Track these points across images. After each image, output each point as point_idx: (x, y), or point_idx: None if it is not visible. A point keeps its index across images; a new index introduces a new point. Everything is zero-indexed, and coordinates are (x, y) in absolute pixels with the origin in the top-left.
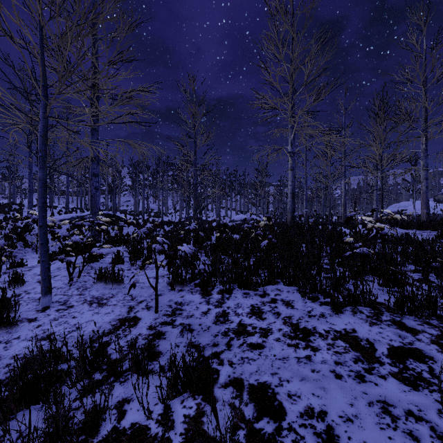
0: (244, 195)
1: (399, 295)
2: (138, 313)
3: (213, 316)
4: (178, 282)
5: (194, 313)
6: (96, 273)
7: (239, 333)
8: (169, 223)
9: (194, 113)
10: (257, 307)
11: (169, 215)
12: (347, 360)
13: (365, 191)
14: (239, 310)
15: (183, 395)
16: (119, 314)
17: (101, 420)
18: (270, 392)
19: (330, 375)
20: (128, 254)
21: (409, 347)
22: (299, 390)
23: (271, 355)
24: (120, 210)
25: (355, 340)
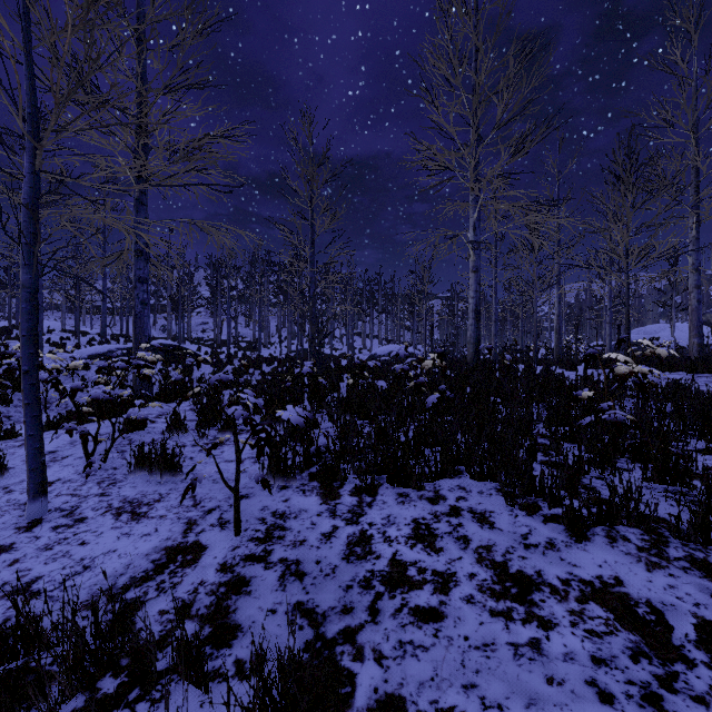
0: (393, 314)
1: (700, 507)
2: (203, 536)
3: (343, 543)
4: (280, 472)
5: (306, 537)
6: (133, 453)
7: (392, 582)
8: (270, 361)
9: (310, 177)
10: (424, 525)
11: (272, 347)
12: (617, 655)
13: (590, 307)
14: (392, 530)
15: None
16: (167, 537)
17: None
18: None
19: (588, 693)
20: (196, 416)
21: None
22: None
23: (459, 637)
24: (192, 337)
25: (624, 603)
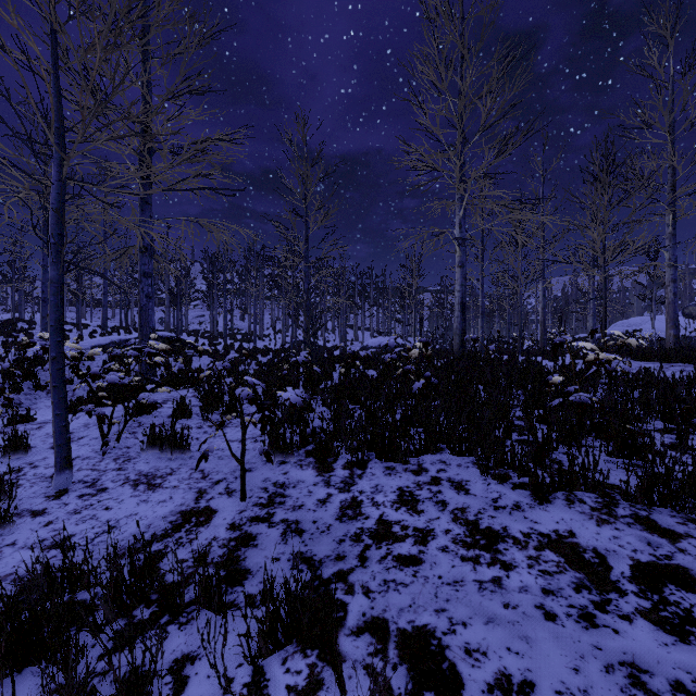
0: (384, 307)
1: (645, 473)
2: (213, 502)
3: (336, 507)
4: (279, 449)
5: (304, 502)
6: (146, 433)
7: (379, 537)
8: (265, 352)
9: (304, 176)
10: (408, 492)
11: (266, 338)
12: (564, 587)
13: (575, 300)
14: (379, 497)
15: (285, 649)
16: (181, 503)
17: (144, 695)
18: (434, 644)
19: (536, 614)
20: (199, 401)
21: (666, 564)
22: (484, 642)
23: (434, 576)
24: (189, 330)
25: (574, 550)
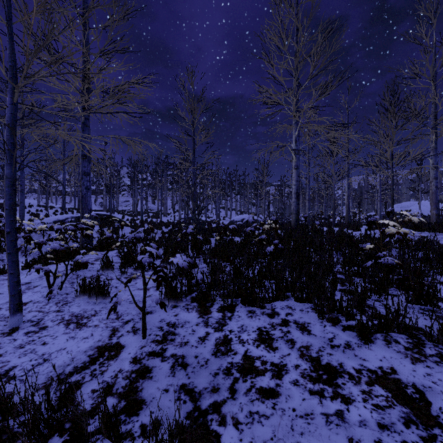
0: (244, 195)
1: None
2: (122, 339)
3: (212, 344)
4: (172, 297)
5: (189, 340)
6: (79, 284)
7: (245, 370)
8: (167, 224)
9: (192, 109)
10: (265, 332)
11: (168, 215)
12: (395, 422)
13: (367, 191)
14: (244, 335)
15: None
16: (99, 340)
17: None
18: None
19: None
20: (120, 259)
21: None
22: None
23: (289, 409)
24: (119, 210)
25: (398, 385)
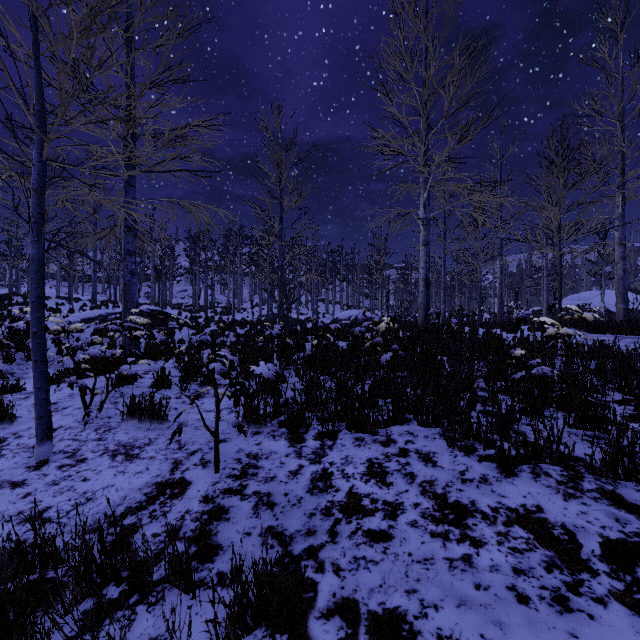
0: (353, 282)
1: (610, 447)
2: (188, 473)
3: (307, 479)
4: (253, 420)
5: (276, 474)
6: (126, 404)
7: (349, 510)
8: (243, 324)
9: (279, 161)
10: (377, 464)
11: (244, 311)
12: (534, 566)
13: (529, 276)
14: (349, 468)
15: (254, 633)
16: (157, 474)
17: None
18: (405, 629)
19: (508, 596)
20: (179, 372)
21: (636, 542)
22: (456, 627)
23: (404, 553)
24: (173, 303)
25: (543, 526)
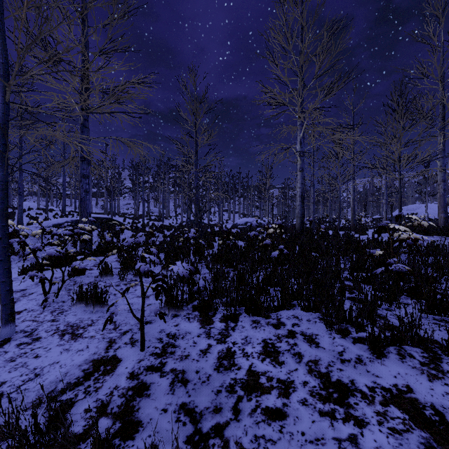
0: (248, 198)
1: None
2: (119, 351)
3: (215, 358)
4: (173, 305)
5: (190, 352)
6: (75, 292)
7: (249, 388)
8: (169, 228)
9: (195, 110)
10: (270, 344)
11: (171, 219)
12: None
13: (372, 194)
14: (248, 348)
15: None
16: (94, 352)
17: None
18: None
19: None
20: (119, 265)
21: None
22: None
23: (298, 433)
24: (120, 213)
25: (415, 406)
